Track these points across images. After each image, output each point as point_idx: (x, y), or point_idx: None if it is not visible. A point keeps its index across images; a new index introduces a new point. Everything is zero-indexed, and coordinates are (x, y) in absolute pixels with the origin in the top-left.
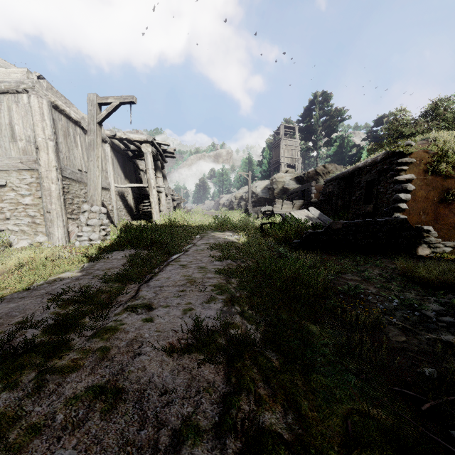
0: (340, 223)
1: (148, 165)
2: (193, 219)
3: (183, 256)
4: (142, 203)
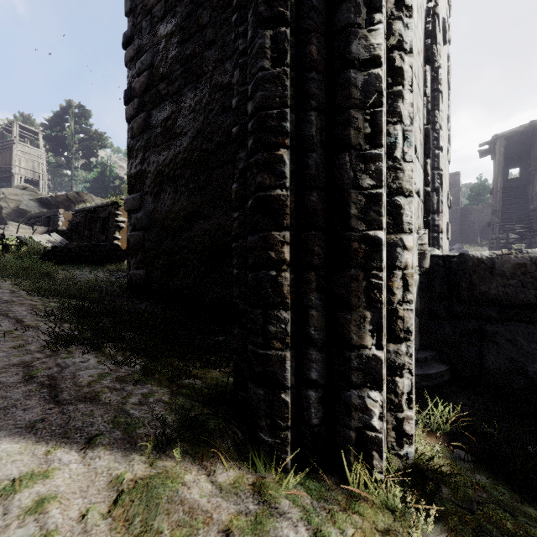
0: (74, 244)
1: None
2: None
3: None
4: None
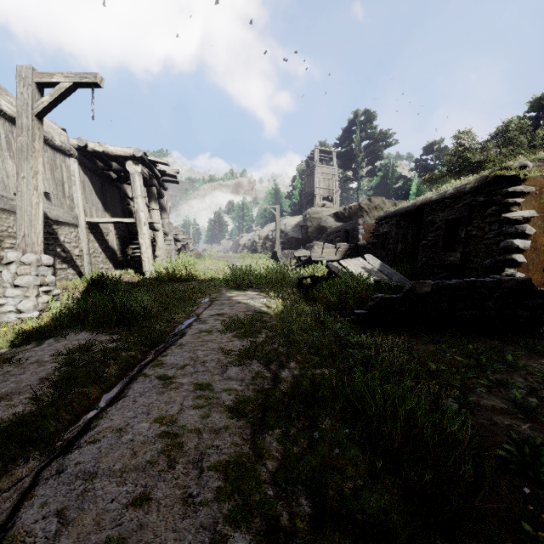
0: (428, 284)
1: (137, 191)
2: (202, 267)
3: (172, 348)
4: (132, 245)
